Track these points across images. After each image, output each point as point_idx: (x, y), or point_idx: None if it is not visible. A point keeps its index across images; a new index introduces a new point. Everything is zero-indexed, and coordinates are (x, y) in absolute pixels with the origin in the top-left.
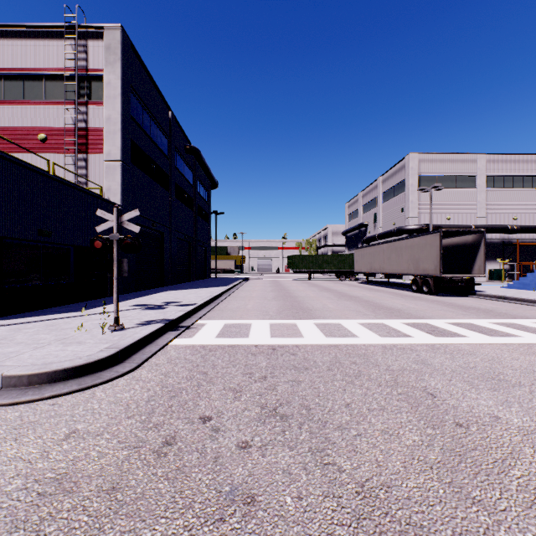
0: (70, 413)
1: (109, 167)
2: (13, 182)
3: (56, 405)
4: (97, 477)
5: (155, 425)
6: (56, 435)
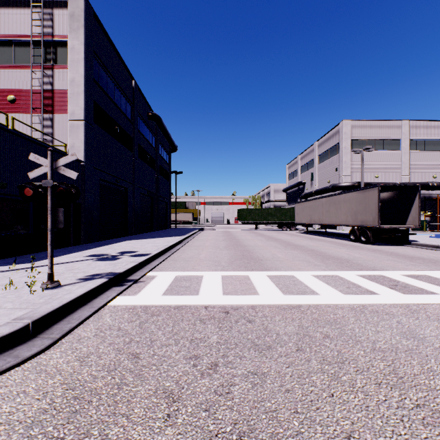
0: None
1: (73, 125)
2: None
3: None
4: None
5: None
6: None
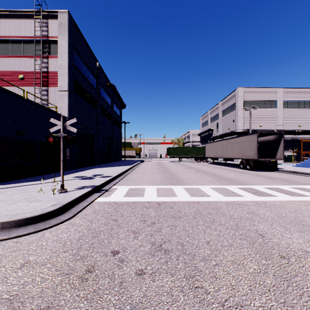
0: (27, 248)
1: (61, 94)
2: (1, 102)
3: (18, 243)
4: (38, 298)
5: (81, 257)
6: (15, 264)
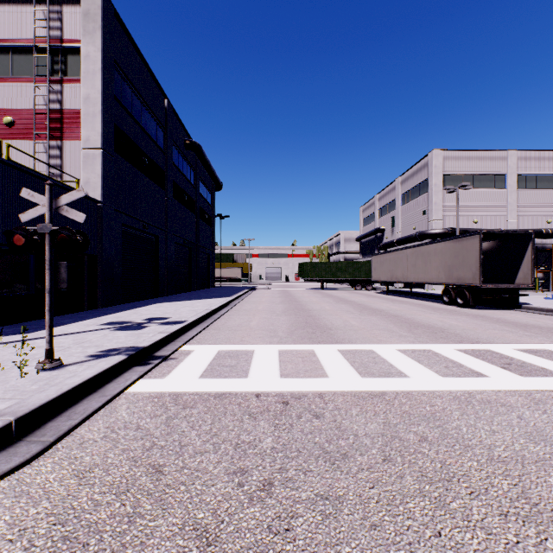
0: None
1: (87, 155)
2: None
3: None
4: None
5: None
6: None
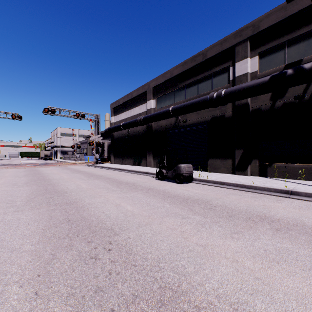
0: None
1: None
2: None
3: None
4: None
5: None
6: None
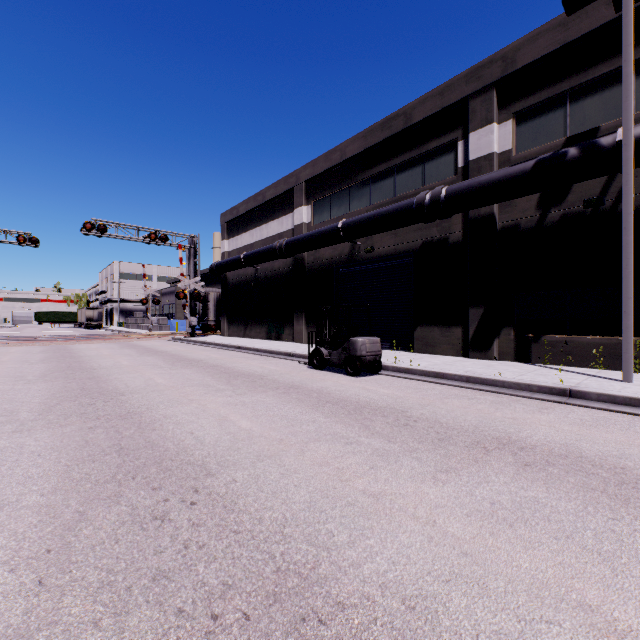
0: None
1: None
2: None
3: None
4: None
5: None
6: None
